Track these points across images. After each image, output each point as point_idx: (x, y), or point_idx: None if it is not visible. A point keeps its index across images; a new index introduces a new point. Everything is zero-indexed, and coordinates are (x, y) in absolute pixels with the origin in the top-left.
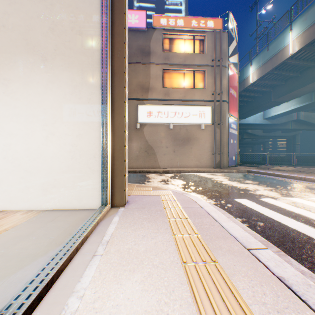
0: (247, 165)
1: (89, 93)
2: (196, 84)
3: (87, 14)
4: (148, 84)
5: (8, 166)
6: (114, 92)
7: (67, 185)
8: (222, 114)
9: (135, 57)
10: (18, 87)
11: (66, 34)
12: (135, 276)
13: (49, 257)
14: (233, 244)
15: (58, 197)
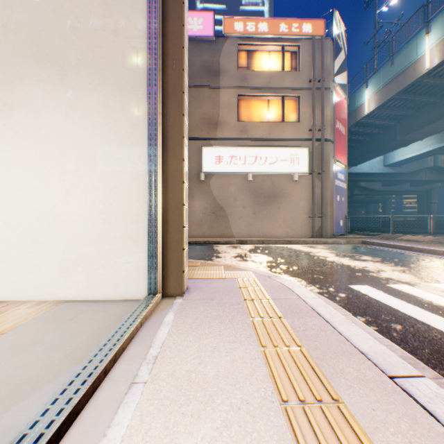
0: (361, 233)
1: (129, 125)
2: (285, 116)
3: (126, 5)
4: (216, 117)
5: (10, 235)
6: (168, 123)
7: (97, 263)
8: (324, 159)
9: (198, 79)
10: (25, 116)
11: (96, 35)
12: (200, 428)
13: (60, 384)
14: (362, 366)
15: (84, 281)
